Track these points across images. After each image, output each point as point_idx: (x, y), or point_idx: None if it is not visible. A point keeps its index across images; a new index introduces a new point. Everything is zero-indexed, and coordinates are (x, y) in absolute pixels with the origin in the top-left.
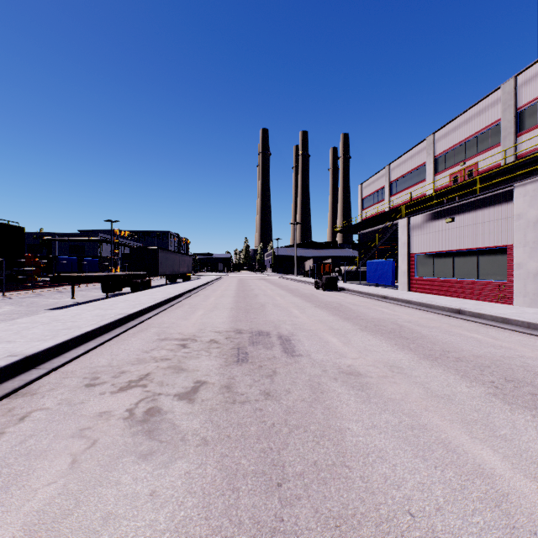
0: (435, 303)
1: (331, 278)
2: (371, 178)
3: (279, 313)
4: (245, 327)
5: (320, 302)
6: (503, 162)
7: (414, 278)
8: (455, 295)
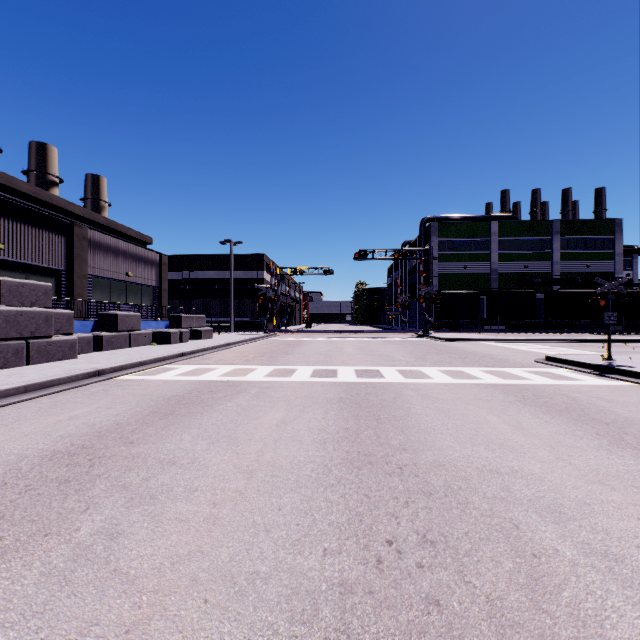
0: None
1: None
2: None
3: None
4: None
5: None
6: None
7: None
8: None
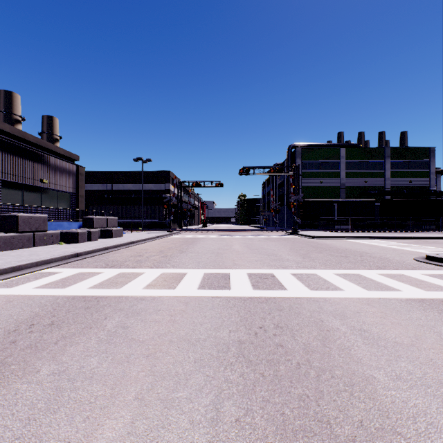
0: None
1: None
2: None
3: None
4: None
5: None
6: None
7: None
8: None
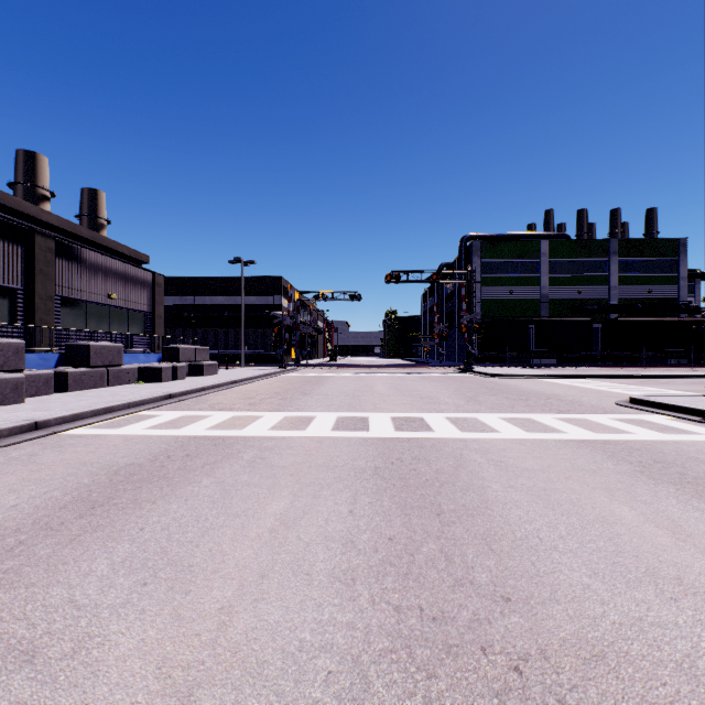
0: None
1: None
2: None
3: None
4: None
5: None
6: None
7: None
8: None
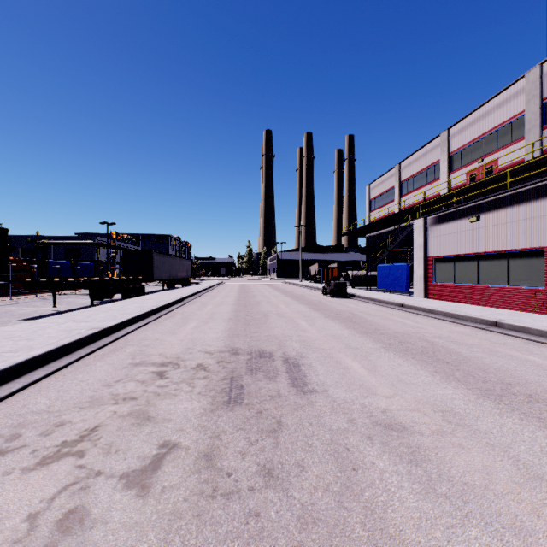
0: (463, 313)
1: (340, 284)
2: (380, 178)
3: (284, 326)
4: (243, 345)
5: (330, 311)
6: (526, 158)
7: (431, 284)
8: (480, 303)
